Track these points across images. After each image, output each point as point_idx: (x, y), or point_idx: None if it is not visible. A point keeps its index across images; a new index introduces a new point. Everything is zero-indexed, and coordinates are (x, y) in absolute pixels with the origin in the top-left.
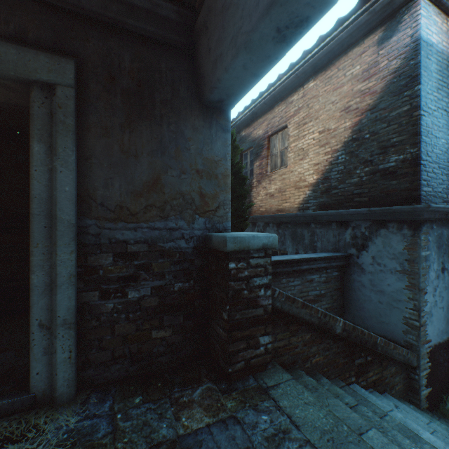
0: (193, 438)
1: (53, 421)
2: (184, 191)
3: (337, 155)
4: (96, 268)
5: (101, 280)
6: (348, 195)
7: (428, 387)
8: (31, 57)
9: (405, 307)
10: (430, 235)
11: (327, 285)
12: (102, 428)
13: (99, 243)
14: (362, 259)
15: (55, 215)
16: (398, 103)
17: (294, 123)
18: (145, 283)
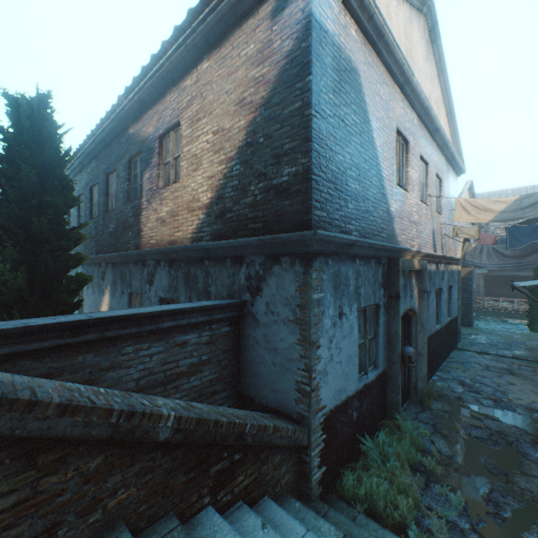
0: None
1: None
2: None
3: (232, 165)
4: None
5: None
6: (243, 220)
7: (322, 467)
8: None
9: (297, 368)
10: (325, 272)
11: (213, 346)
12: None
13: None
14: (257, 307)
15: None
16: (291, 98)
17: (187, 119)
18: None
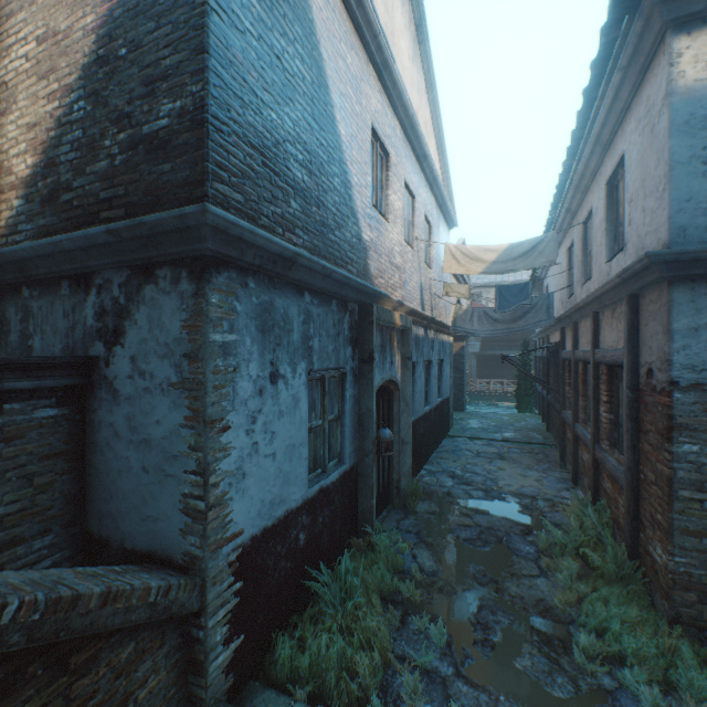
0: None
1: None
2: None
3: (71, 101)
4: None
5: None
6: (91, 204)
7: (234, 640)
8: None
9: (184, 471)
10: (241, 299)
11: (9, 448)
12: None
13: None
14: (115, 366)
15: None
16: None
17: None
18: None
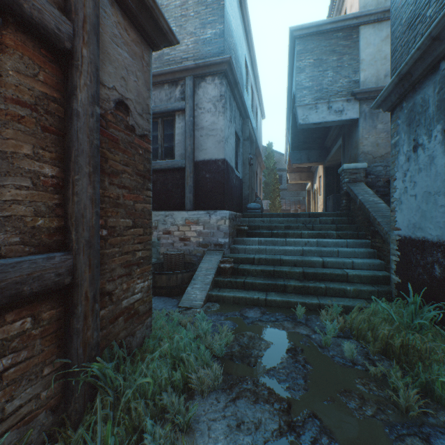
0: None
1: None
2: (353, 156)
3: None
4: None
5: None
6: None
7: (397, 276)
8: (339, 140)
9: None
10: (399, 118)
11: None
12: None
13: None
14: None
15: None
16: None
17: None
18: None
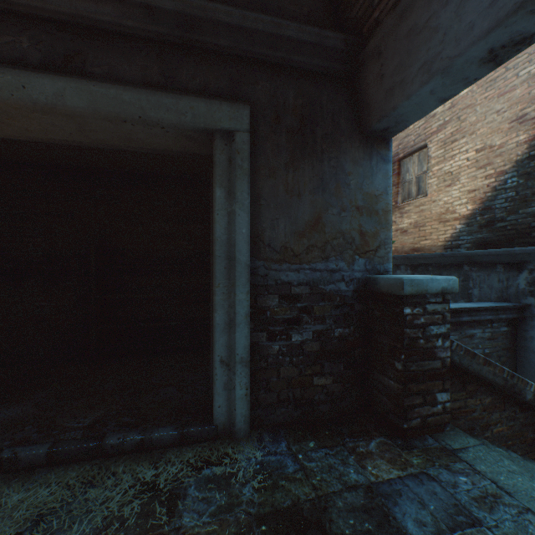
0: (388, 486)
1: (240, 453)
2: (343, 230)
3: (504, 178)
4: (264, 309)
5: (268, 322)
6: (522, 229)
7: None
8: (216, 108)
9: None
10: None
11: (493, 342)
12: (289, 464)
13: (267, 285)
14: None
15: (234, 256)
16: None
17: (437, 142)
18: (307, 327)
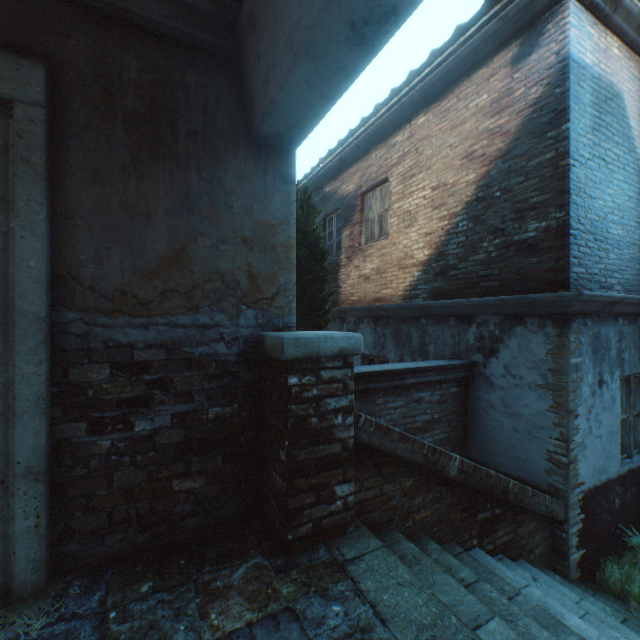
0: None
1: (5, 628)
2: (223, 269)
3: (456, 221)
4: (82, 386)
5: (91, 405)
6: (471, 278)
7: (580, 549)
8: None
9: (548, 437)
10: (583, 334)
11: (443, 406)
12: (83, 635)
13: (88, 348)
14: (490, 368)
15: (13, 304)
16: (540, 148)
17: (397, 175)
18: (162, 409)
